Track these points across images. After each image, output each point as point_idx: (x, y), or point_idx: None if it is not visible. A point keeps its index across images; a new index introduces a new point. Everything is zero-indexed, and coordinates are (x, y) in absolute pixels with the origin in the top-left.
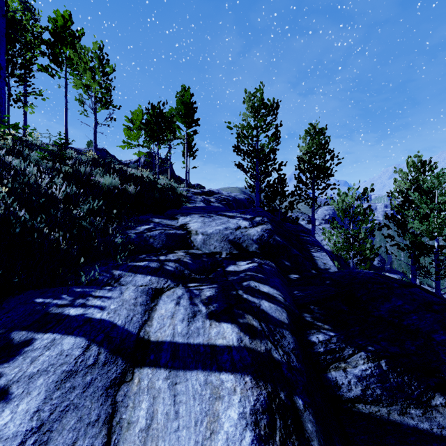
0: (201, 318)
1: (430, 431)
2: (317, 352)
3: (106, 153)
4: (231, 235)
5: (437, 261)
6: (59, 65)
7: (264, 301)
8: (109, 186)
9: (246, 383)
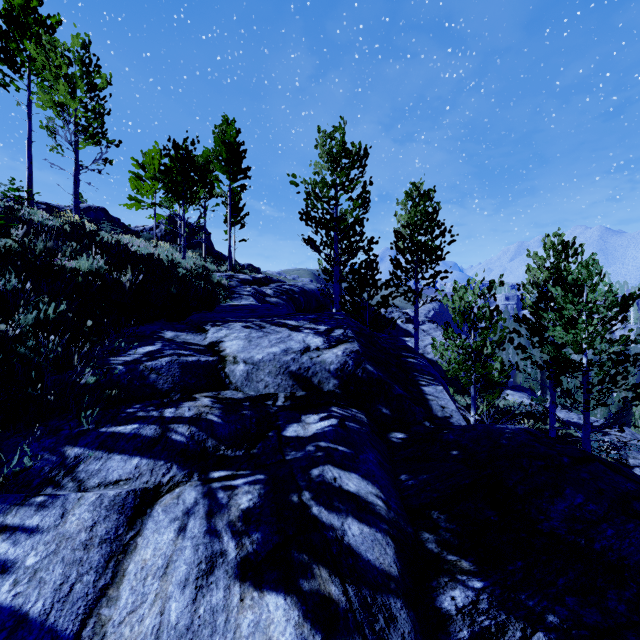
0: (224, 578)
1: None
2: None
3: (104, 214)
4: (294, 363)
5: (588, 385)
6: (17, 70)
7: (351, 520)
8: (87, 274)
9: None
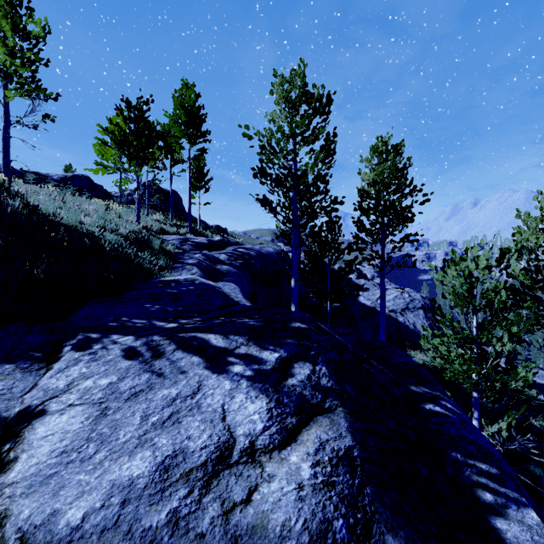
0: None
1: None
2: None
3: (88, 182)
4: (173, 539)
5: None
6: None
7: None
8: None
9: None
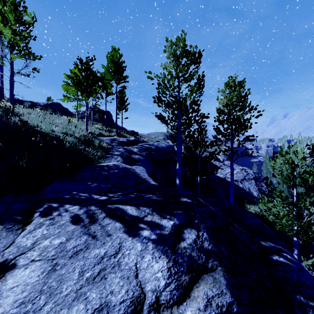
0: None
1: None
2: None
3: (59, 106)
4: None
5: None
6: None
7: None
8: None
9: None
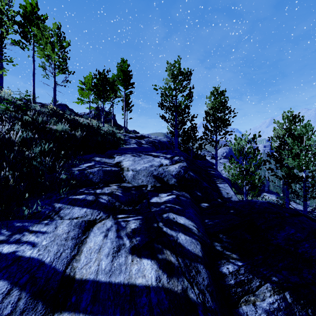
0: (124, 253)
1: None
2: (228, 284)
3: (66, 107)
4: (155, 171)
5: (305, 187)
6: (28, 41)
7: (181, 234)
8: (61, 132)
9: None
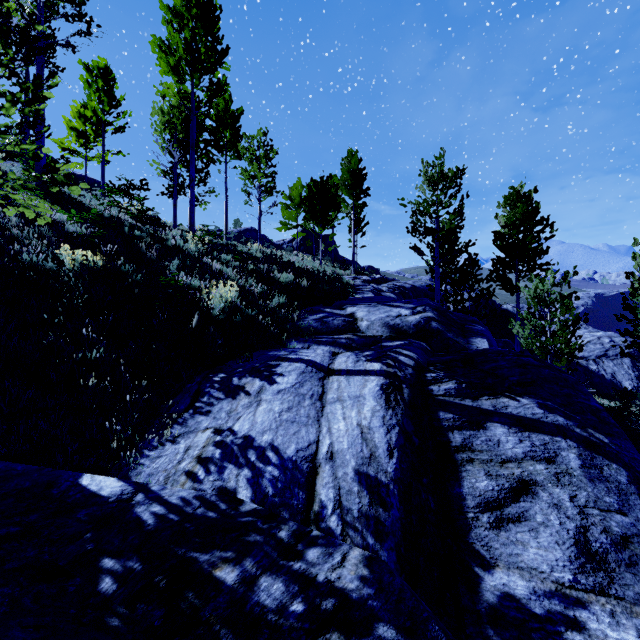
0: (362, 362)
1: (471, 405)
2: (427, 379)
3: (256, 234)
4: (392, 321)
5: None
6: (220, 151)
7: (402, 356)
8: (286, 281)
9: (380, 378)
